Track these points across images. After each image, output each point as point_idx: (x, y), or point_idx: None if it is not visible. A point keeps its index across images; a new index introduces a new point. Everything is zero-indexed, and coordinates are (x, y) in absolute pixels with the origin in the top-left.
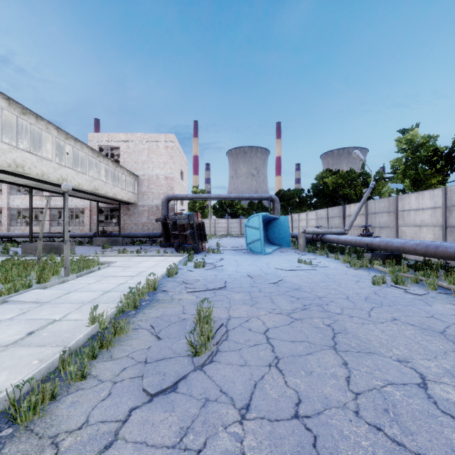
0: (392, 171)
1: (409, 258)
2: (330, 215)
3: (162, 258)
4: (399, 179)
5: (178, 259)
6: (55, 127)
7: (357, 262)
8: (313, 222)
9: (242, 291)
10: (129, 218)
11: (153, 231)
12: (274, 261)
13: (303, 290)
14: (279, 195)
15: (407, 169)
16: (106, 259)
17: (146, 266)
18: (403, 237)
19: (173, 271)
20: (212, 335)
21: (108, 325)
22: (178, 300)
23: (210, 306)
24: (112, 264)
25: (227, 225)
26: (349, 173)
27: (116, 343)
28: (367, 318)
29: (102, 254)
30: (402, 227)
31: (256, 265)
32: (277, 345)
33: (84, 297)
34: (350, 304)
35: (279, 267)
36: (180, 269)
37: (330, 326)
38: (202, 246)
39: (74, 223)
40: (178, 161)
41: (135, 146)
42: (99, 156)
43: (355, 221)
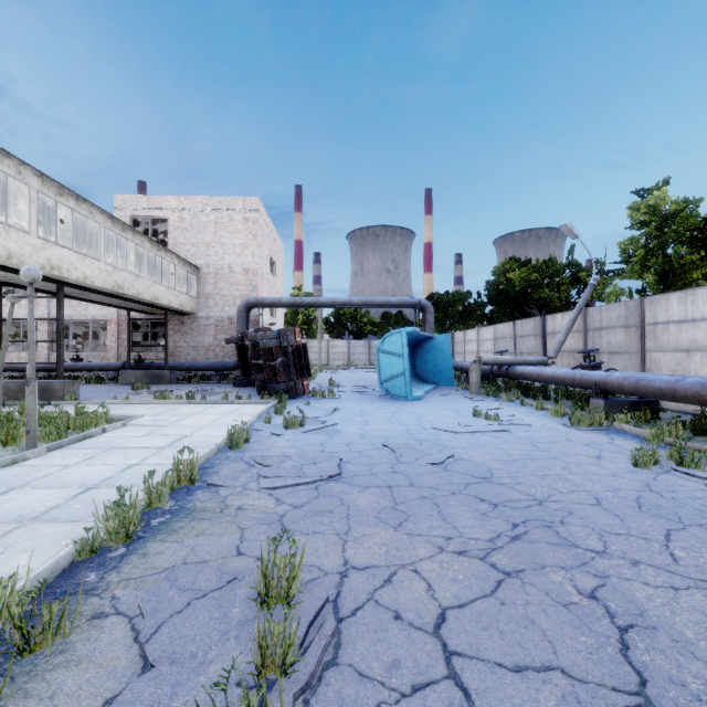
0: (623, 259)
1: (667, 407)
2: (518, 332)
3: (230, 407)
4: (635, 272)
5: (258, 410)
6: (35, 172)
7: (584, 417)
8: (488, 344)
9: (375, 485)
10: (183, 338)
11: (224, 359)
12: (429, 414)
13: (499, 481)
14: (432, 302)
15: (649, 255)
16: (129, 409)
17: (197, 424)
18: (655, 369)
19: (241, 436)
20: (292, 658)
21: (31, 605)
22: (236, 511)
23: (296, 552)
24: (133, 421)
25: (348, 349)
26: (548, 264)
27: (17, 683)
28: (673, 567)
29: (126, 400)
30: (652, 352)
31: (398, 422)
32: (479, 688)
33: (33, 504)
34: (614, 522)
35: (440, 426)
36: (257, 431)
37: (599, 601)
38: (304, 385)
39: (90, 346)
40: (265, 244)
41: (193, 218)
42: (126, 229)
43: (564, 342)
